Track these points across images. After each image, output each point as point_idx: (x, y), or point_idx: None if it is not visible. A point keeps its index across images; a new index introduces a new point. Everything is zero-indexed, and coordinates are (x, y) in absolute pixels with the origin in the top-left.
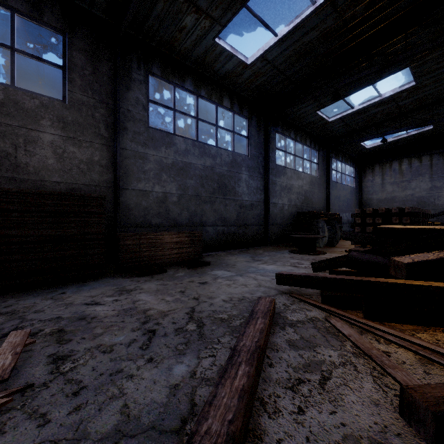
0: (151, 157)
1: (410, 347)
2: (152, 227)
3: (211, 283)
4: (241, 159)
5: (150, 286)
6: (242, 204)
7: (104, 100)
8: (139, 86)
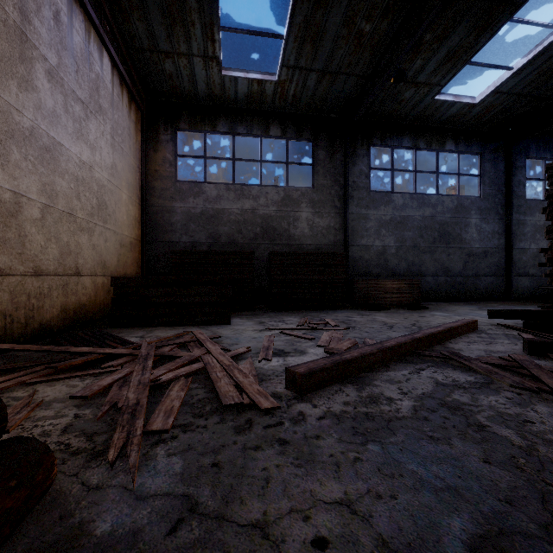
0: (372, 217)
1: None
2: (372, 276)
3: (428, 317)
4: (469, 203)
5: (380, 314)
6: (471, 252)
7: (337, 179)
8: (362, 159)
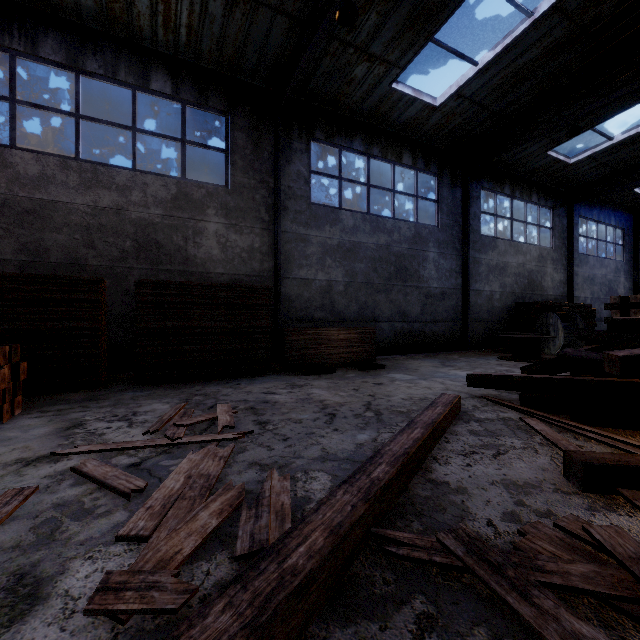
0: (314, 239)
1: (608, 442)
2: (314, 323)
3: (387, 384)
4: (427, 232)
5: (320, 383)
6: (429, 292)
7: (264, 180)
8: (301, 157)
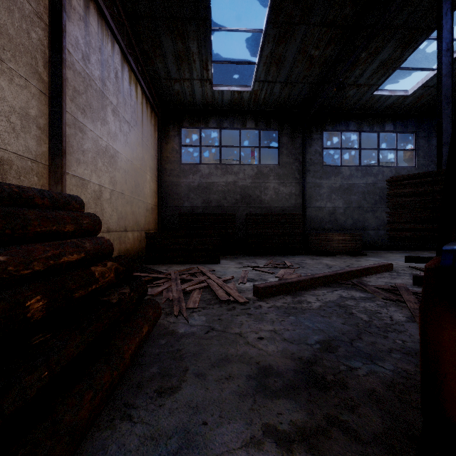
0: (324, 185)
1: None
2: (325, 230)
3: (363, 261)
4: (405, 172)
5: (326, 259)
6: None
7: (297, 158)
8: (317, 142)
